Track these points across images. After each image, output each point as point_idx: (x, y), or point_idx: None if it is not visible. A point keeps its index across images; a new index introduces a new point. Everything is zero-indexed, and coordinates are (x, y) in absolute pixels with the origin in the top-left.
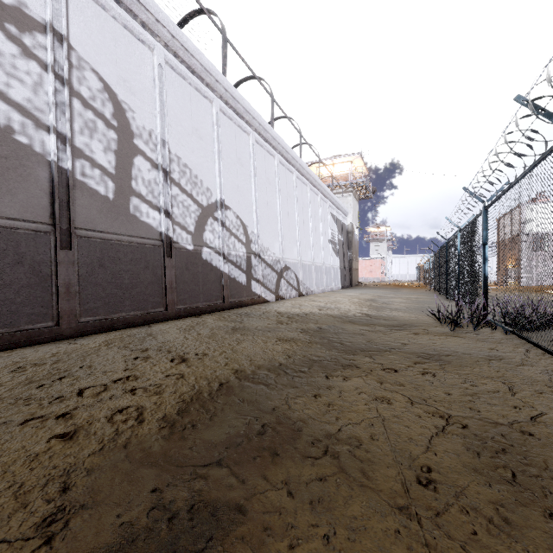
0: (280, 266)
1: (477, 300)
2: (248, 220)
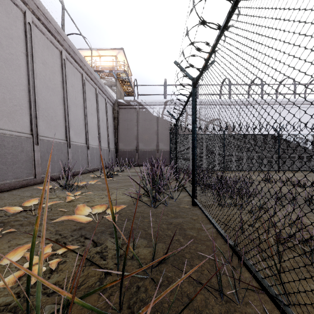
0: None
1: None
2: None
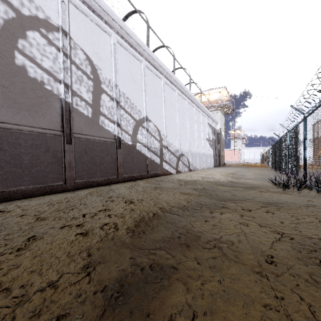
0: (178, 153)
1: (299, 173)
2: (161, 128)
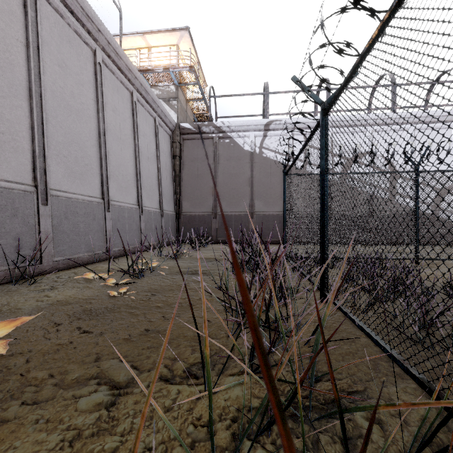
0: None
1: None
2: None
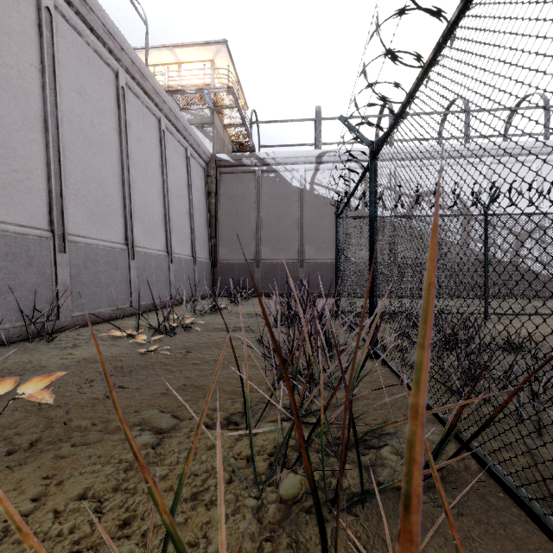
0: None
1: None
2: None
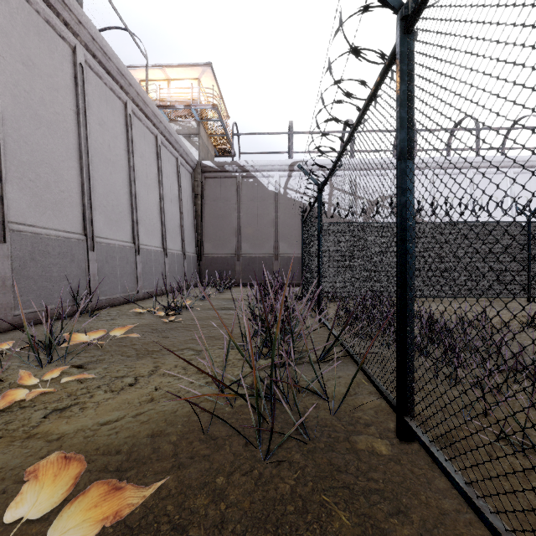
0: None
1: None
2: None
